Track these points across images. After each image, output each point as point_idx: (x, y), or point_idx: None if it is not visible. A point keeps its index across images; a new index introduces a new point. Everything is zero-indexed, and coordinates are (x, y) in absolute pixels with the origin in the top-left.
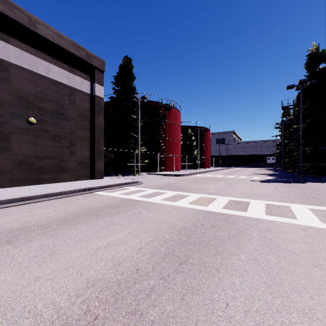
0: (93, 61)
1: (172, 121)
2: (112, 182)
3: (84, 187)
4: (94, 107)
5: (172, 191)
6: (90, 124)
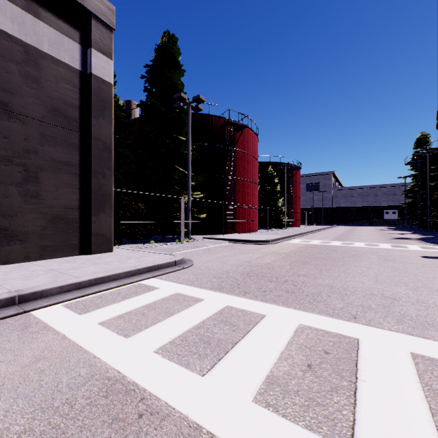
0: (86, 0)
1: (245, 150)
2: (120, 264)
3: (10, 291)
4: (89, 100)
5: (276, 307)
6: (80, 135)
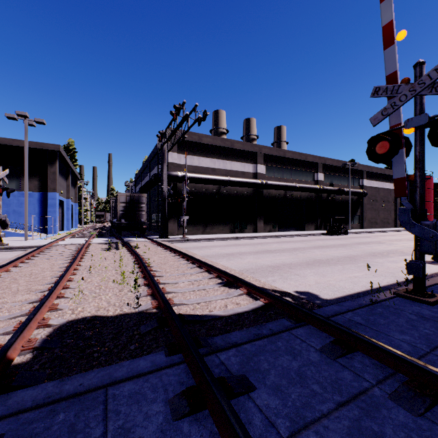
0: None
1: (426, 187)
2: None
3: None
4: None
5: None
6: (394, 202)
